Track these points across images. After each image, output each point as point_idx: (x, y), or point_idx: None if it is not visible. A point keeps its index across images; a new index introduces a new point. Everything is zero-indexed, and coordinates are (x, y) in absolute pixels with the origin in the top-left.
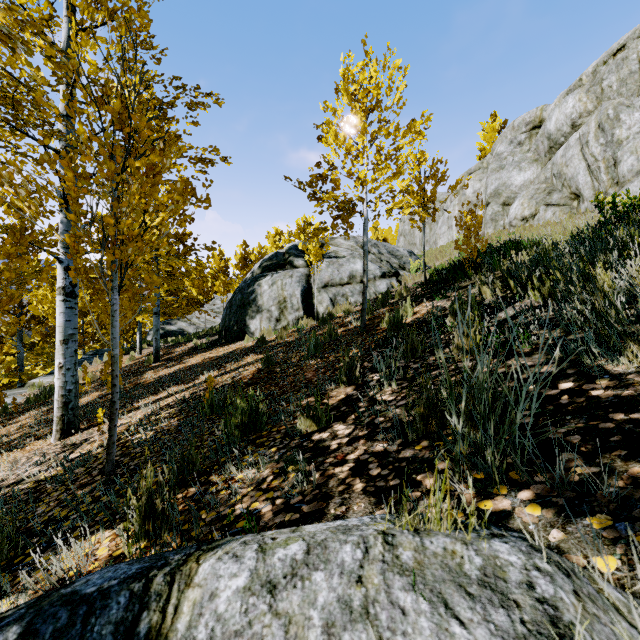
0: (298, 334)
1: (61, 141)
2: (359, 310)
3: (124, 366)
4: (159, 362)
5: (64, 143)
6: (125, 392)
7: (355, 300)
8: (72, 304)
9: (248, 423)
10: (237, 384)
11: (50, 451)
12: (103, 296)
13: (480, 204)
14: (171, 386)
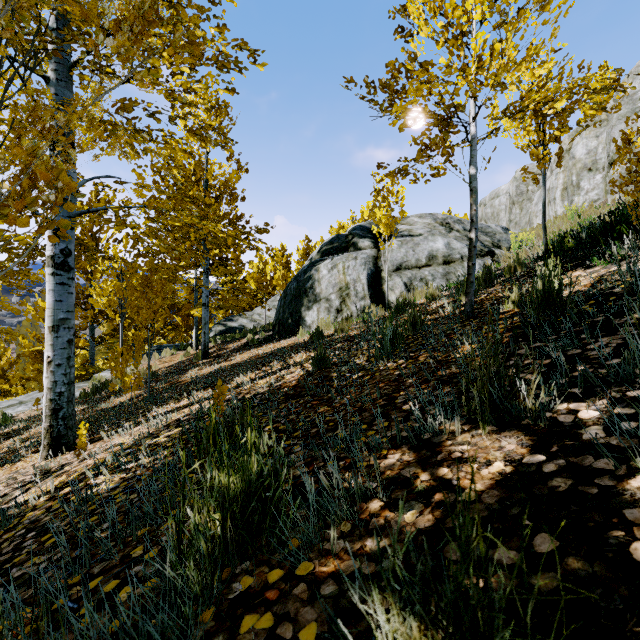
0: (364, 326)
1: (50, 63)
2: (448, 294)
3: (176, 362)
4: (207, 359)
5: (53, 65)
6: (157, 393)
7: (437, 285)
8: (64, 279)
9: (235, 533)
10: (273, 395)
11: (21, 478)
12: (130, 278)
13: (598, 166)
14: (200, 390)
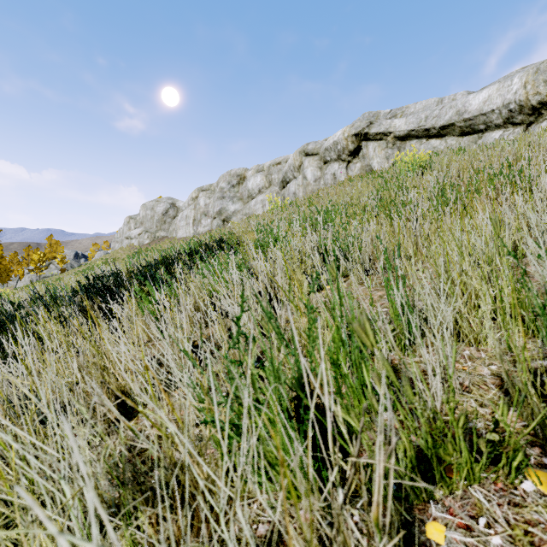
0: None
1: None
2: None
3: None
4: None
5: None
6: None
7: None
8: None
9: None
10: None
11: None
12: None
13: None
14: None
